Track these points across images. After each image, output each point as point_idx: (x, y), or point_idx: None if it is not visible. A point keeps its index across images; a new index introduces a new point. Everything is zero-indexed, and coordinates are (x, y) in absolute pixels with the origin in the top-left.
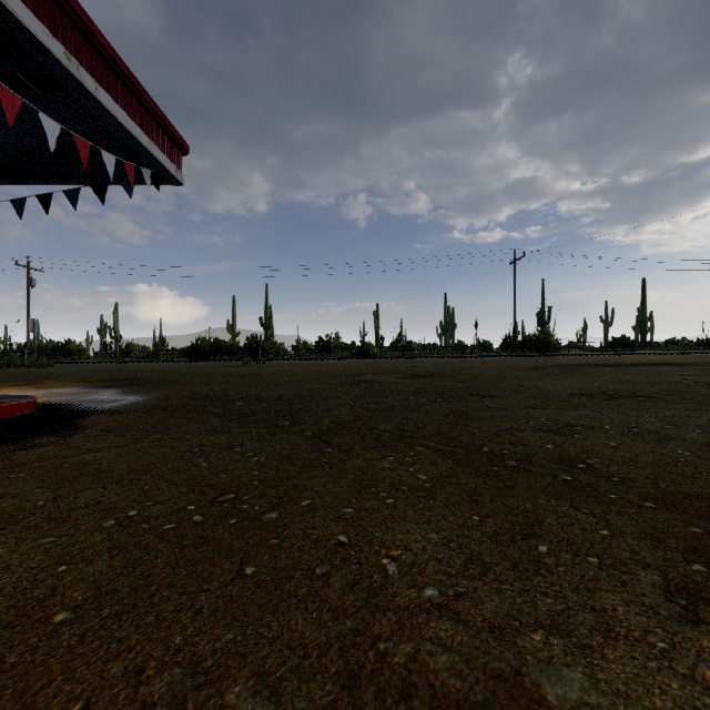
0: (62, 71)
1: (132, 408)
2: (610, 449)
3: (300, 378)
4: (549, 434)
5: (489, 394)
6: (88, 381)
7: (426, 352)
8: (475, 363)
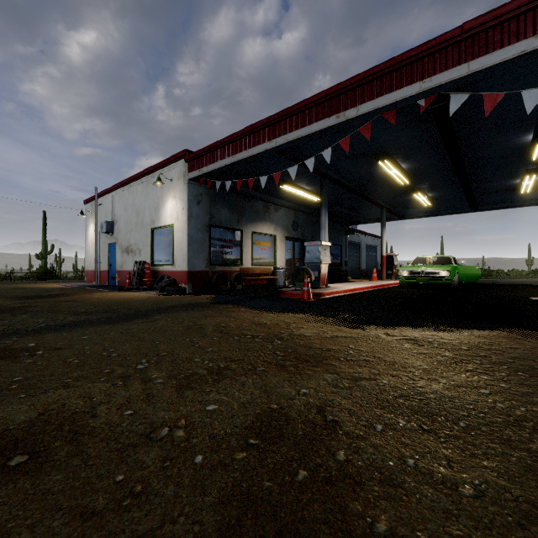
0: None
1: None
2: None
3: None
4: None
5: None
6: None
7: None
8: None
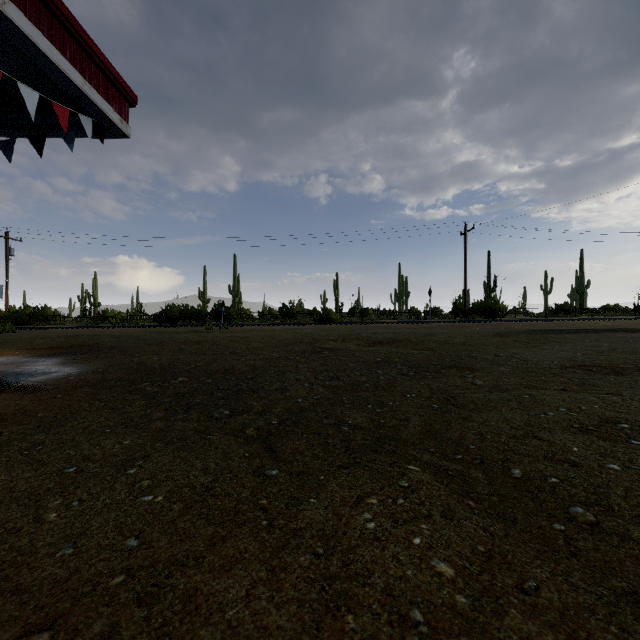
0: None
1: (57, 384)
2: None
3: (258, 345)
4: (592, 437)
5: (466, 365)
6: (35, 348)
7: (383, 317)
8: (435, 328)
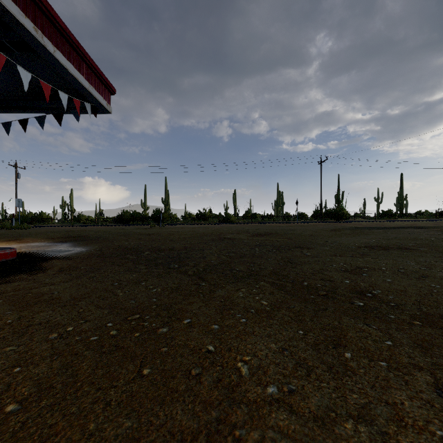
0: (32, 39)
1: (78, 256)
2: (387, 284)
3: (186, 236)
4: (346, 273)
5: (306, 246)
6: (51, 238)
7: (265, 219)
8: (296, 226)
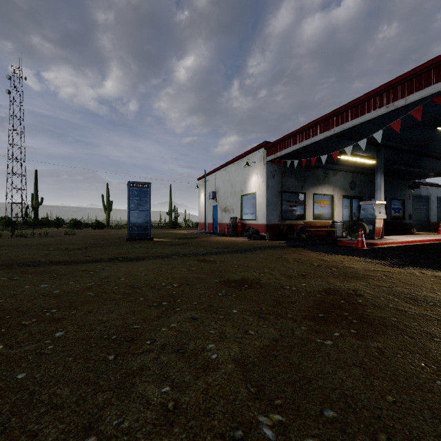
0: None
1: None
2: None
3: None
4: None
5: None
6: None
7: None
8: None
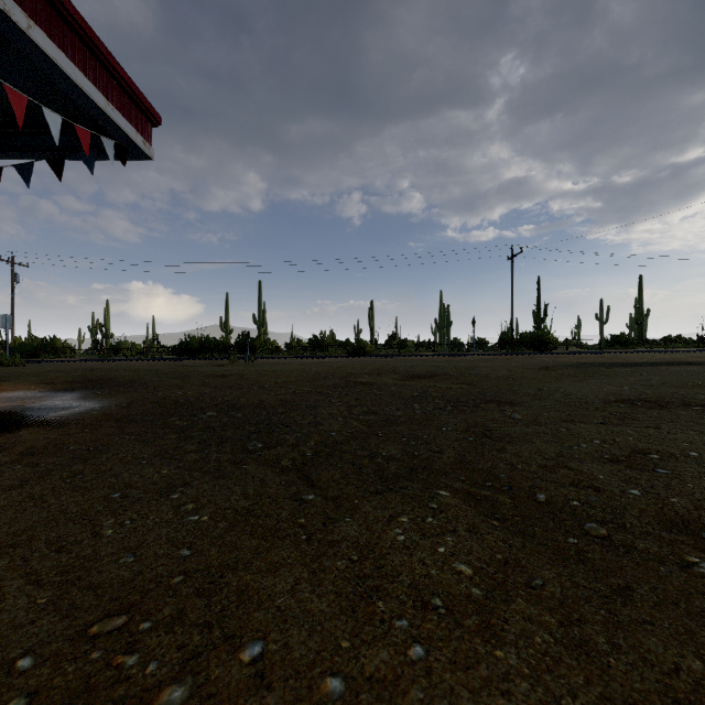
0: None
1: (81, 419)
2: None
3: (288, 379)
4: (620, 466)
5: (507, 400)
6: (51, 382)
7: (422, 349)
8: (477, 362)
